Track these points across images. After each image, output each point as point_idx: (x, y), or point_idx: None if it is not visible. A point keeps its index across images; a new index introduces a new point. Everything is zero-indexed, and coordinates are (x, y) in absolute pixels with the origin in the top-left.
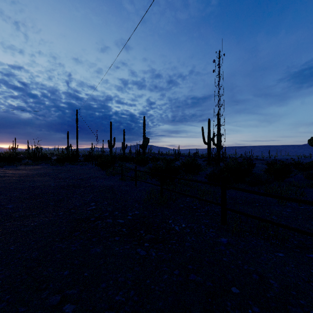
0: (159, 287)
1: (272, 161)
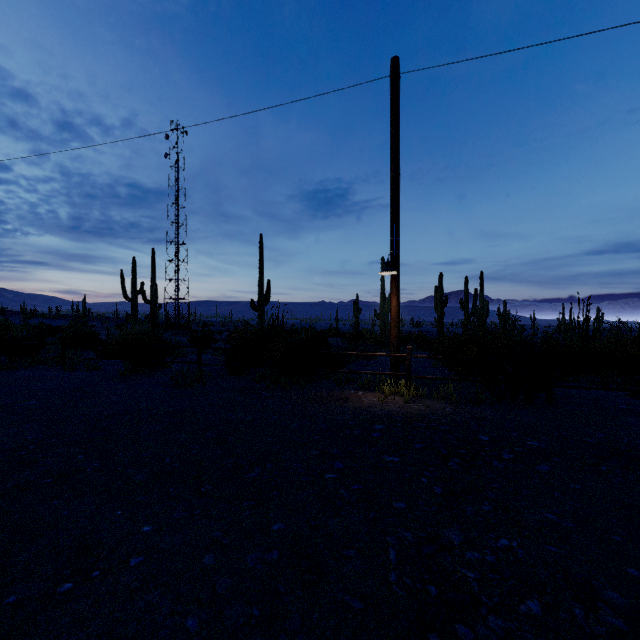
0: (0, 381)
1: (237, 328)
